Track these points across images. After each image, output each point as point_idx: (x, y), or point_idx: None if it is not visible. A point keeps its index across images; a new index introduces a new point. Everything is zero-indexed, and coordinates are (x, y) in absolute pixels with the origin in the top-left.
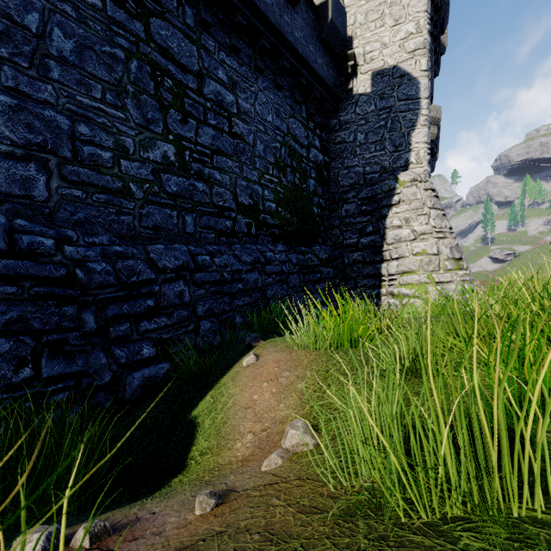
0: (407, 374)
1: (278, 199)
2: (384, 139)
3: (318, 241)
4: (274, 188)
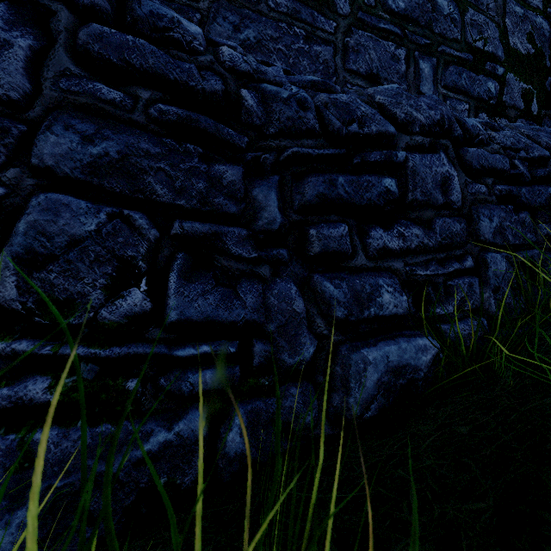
0: None
1: None
2: None
3: None
4: None
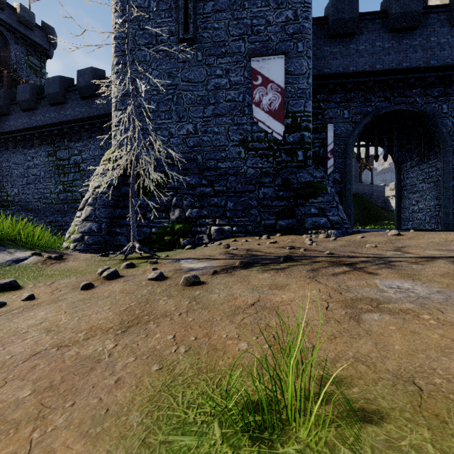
0: None
1: None
2: None
3: None
4: None
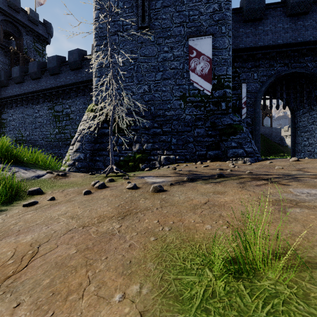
0: None
1: None
2: None
3: None
4: None
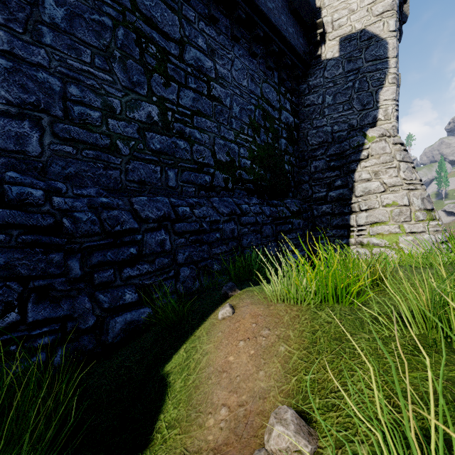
0: (425, 347)
1: (252, 156)
2: (352, 99)
3: (289, 195)
4: (249, 146)
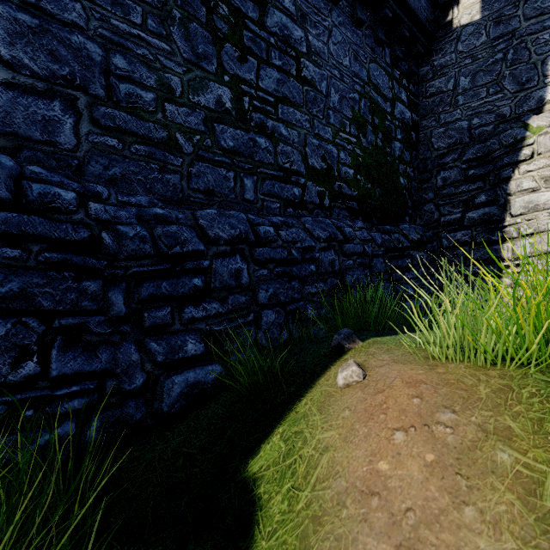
0: None
1: (356, 164)
2: (501, 78)
3: (405, 220)
4: (351, 149)
